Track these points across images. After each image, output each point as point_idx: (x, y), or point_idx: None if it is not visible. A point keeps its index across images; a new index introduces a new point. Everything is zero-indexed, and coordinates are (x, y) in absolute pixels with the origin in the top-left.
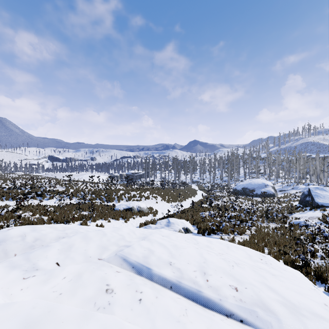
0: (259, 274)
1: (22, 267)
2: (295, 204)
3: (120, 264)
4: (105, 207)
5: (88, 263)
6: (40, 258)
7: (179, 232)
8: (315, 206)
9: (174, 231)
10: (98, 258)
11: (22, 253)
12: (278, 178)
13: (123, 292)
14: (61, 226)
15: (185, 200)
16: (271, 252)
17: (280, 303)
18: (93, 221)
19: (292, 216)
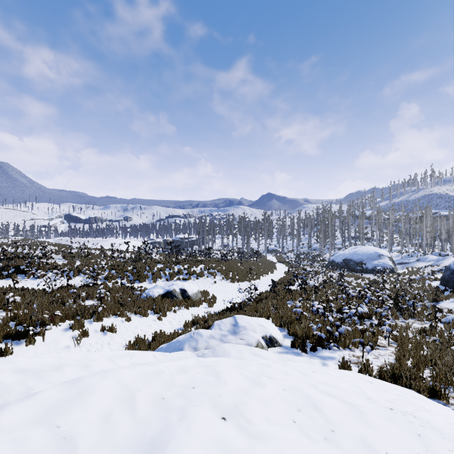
0: None
1: None
2: (437, 286)
3: None
4: (129, 291)
5: None
6: None
7: (256, 346)
8: None
9: (247, 347)
10: None
11: None
12: (392, 245)
13: None
14: None
15: (260, 279)
16: None
17: None
18: (97, 320)
19: (440, 306)
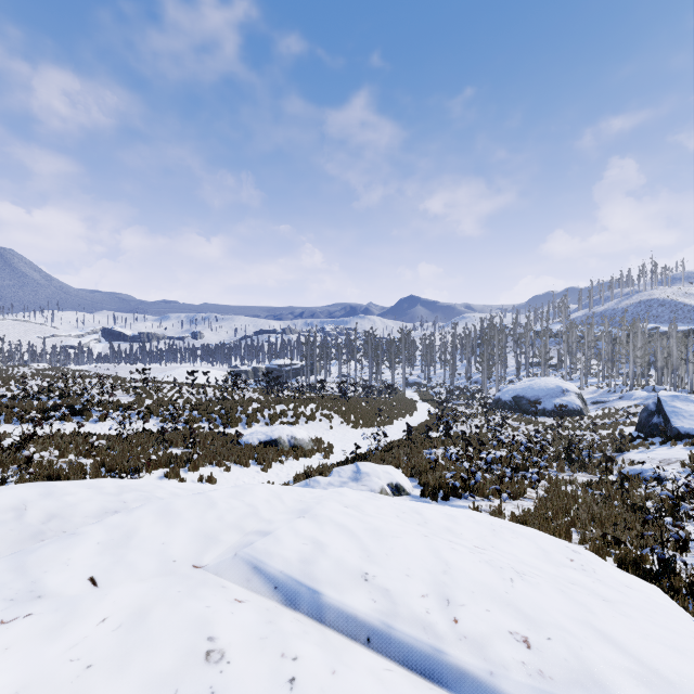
0: (574, 599)
1: (3, 591)
2: (629, 432)
3: (244, 579)
4: (220, 438)
5: (167, 580)
6: (51, 567)
7: (380, 493)
8: (672, 437)
9: (370, 492)
10: (193, 565)
11: (14, 550)
12: (590, 376)
13: (250, 660)
14: (114, 484)
15: (393, 423)
16: (586, 539)
17: (636, 678)
18: (192, 469)
19: (624, 458)
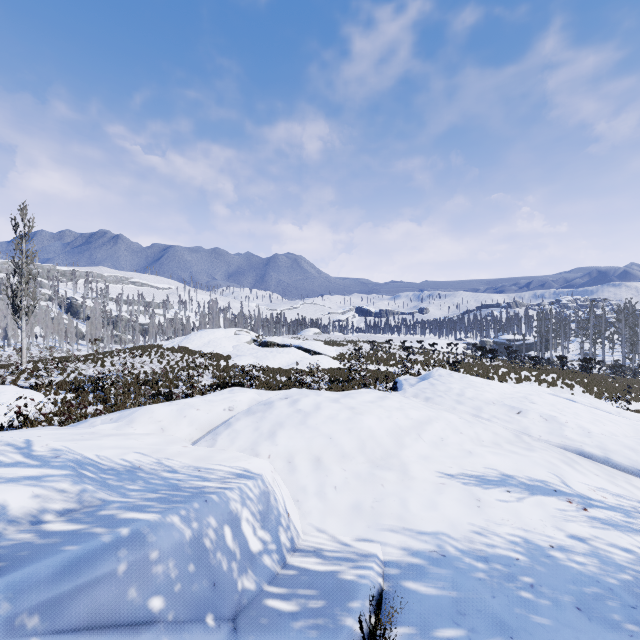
0: None
1: None
2: None
3: None
4: None
5: None
6: None
7: None
8: None
9: None
10: None
11: None
12: None
13: None
14: None
15: None
16: None
17: None
18: None
19: None
